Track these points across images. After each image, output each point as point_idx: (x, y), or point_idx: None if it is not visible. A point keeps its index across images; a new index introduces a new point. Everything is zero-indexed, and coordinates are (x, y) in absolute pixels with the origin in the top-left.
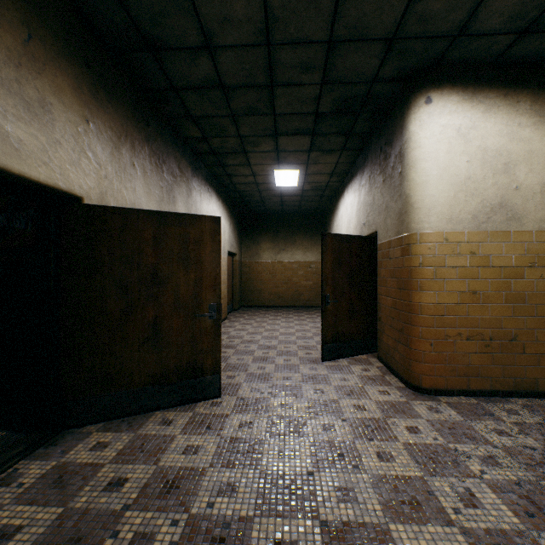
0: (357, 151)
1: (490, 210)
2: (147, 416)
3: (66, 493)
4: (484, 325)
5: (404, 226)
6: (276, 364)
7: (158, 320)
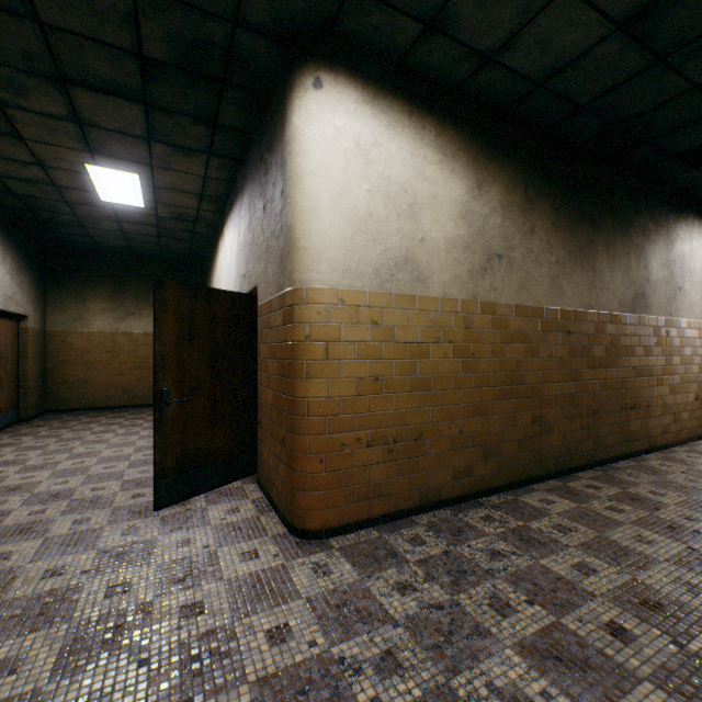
0: (234, 161)
1: (395, 265)
2: None
3: None
4: (388, 423)
5: (287, 277)
6: (47, 539)
7: None
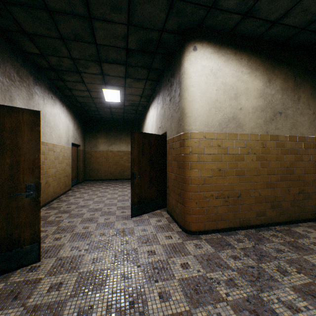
0: (155, 81)
1: (228, 120)
2: None
3: None
4: (225, 189)
5: (181, 128)
6: (98, 223)
7: None
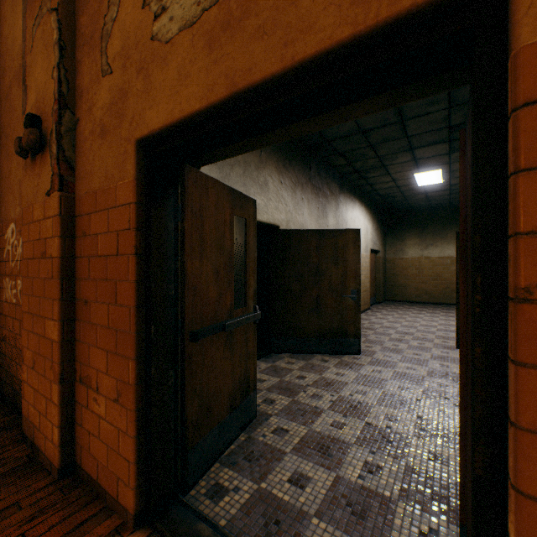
0: None
1: None
2: (312, 356)
3: (279, 375)
4: None
5: None
6: (409, 345)
7: (319, 298)
